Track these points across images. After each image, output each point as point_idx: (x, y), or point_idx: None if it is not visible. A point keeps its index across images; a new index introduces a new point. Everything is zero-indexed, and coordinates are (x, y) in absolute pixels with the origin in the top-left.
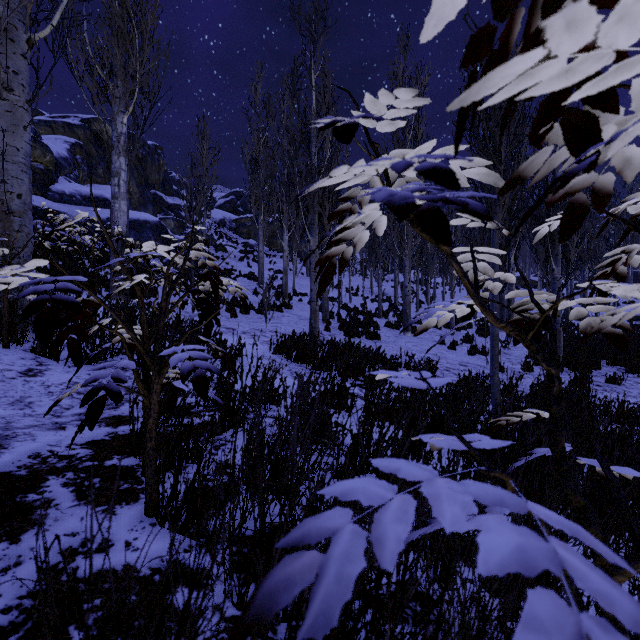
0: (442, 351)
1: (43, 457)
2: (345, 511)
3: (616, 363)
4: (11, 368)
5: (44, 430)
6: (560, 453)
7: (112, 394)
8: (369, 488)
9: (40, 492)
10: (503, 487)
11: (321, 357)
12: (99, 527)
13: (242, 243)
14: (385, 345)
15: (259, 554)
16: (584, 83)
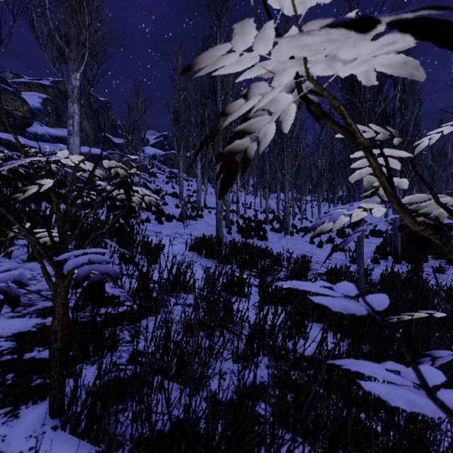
0: (313, 249)
1: None
2: None
3: (439, 257)
4: None
5: None
6: None
7: (9, 299)
8: None
9: None
10: None
11: (224, 254)
12: None
13: (168, 171)
14: (271, 244)
15: None
16: None
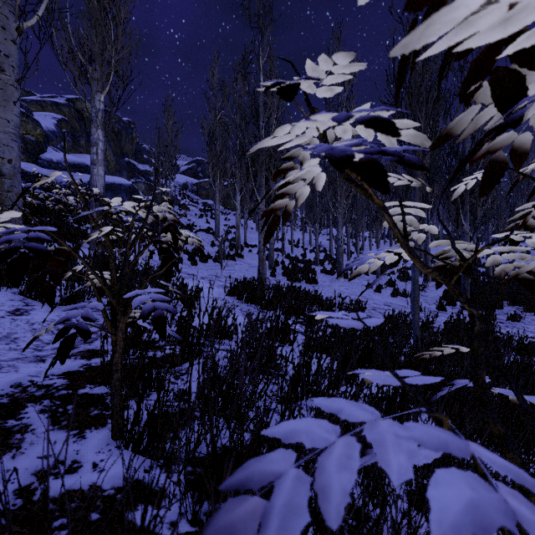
0: (369, 293)
1: (24, 386)
2: (288, 454)
3: (515, 303)
4: (1, 308)
5: (26, 362)
6: (481, 385)
7: (81, 332)
8: (312, 430)
9: (19, 418)
10: (438, 423)
11: (268, 298)
12: (55, 460)
13: (202, 203)
14: (321, 288)
15: (210, 478)
16: (513, 42)
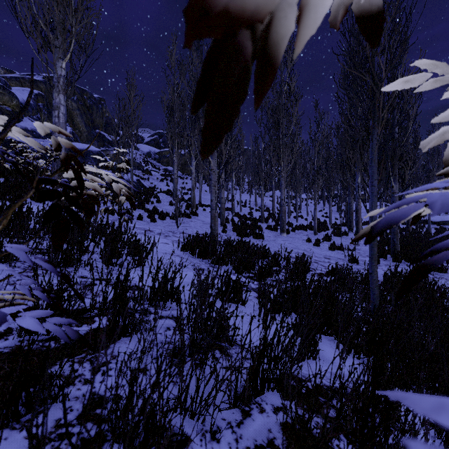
0: (310, 247)
1: None
2: None
3: None
4: None
5: None
6: None
7: None
8: None
9: None
10: None
11: (219, 254)
12: None
13: (163, 169)
14: (267, 243)
15: None
16: None
